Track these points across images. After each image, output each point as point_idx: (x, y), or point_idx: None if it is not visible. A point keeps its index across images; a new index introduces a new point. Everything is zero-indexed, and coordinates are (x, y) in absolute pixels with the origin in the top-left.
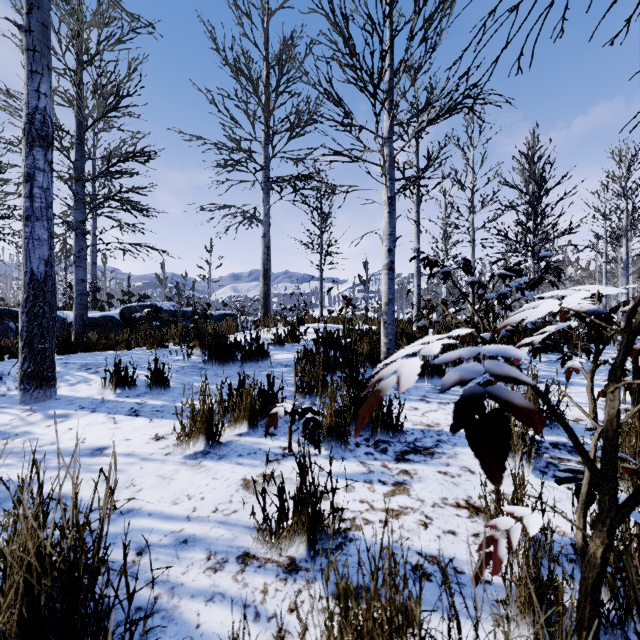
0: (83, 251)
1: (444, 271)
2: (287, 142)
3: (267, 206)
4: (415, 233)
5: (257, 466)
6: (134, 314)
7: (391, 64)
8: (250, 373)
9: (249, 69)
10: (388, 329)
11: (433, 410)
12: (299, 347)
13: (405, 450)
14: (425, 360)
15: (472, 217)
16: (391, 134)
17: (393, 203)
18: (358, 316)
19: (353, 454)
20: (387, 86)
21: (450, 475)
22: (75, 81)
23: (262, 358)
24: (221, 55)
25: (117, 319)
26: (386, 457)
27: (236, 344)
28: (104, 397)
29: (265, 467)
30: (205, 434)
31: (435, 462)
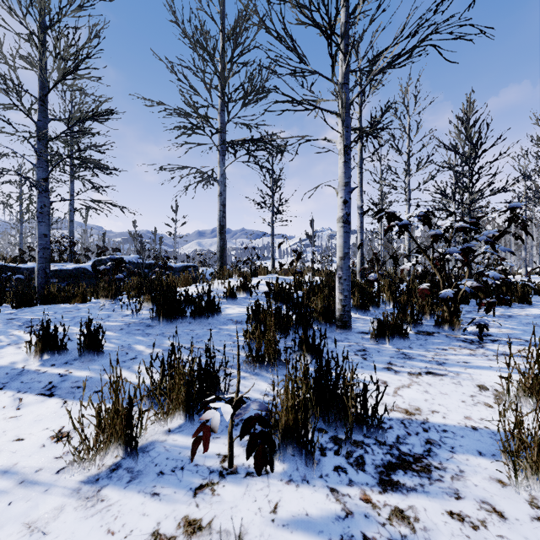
0: (46, 207)
1: (403, 224)
2: (241, 108)
3: (223, 167)
4: (358, 192)
5: (180, 499)
6: (98, 267)
7: (346, 6)
8: (198, 332)
9: (205, 37)
10: (343, 285)
11: (406, 385)
12: (251, 300)
13: (389, 462)
14: (385, 319)
15: (408, 179)
16: (346, 79)
17: (349, 152)
18: (306, 268)
19: (318, 471)
20: (342, 29)
21: (470, 523)
22: (33, 41)
23: (212, 314)
24: (180, 27)
25: (89, 271)
26: (365, 478)
27: (185, 300)
28: (26, 365)
29: (191, 502)
30: (116, 438)
31: (438, 489)
